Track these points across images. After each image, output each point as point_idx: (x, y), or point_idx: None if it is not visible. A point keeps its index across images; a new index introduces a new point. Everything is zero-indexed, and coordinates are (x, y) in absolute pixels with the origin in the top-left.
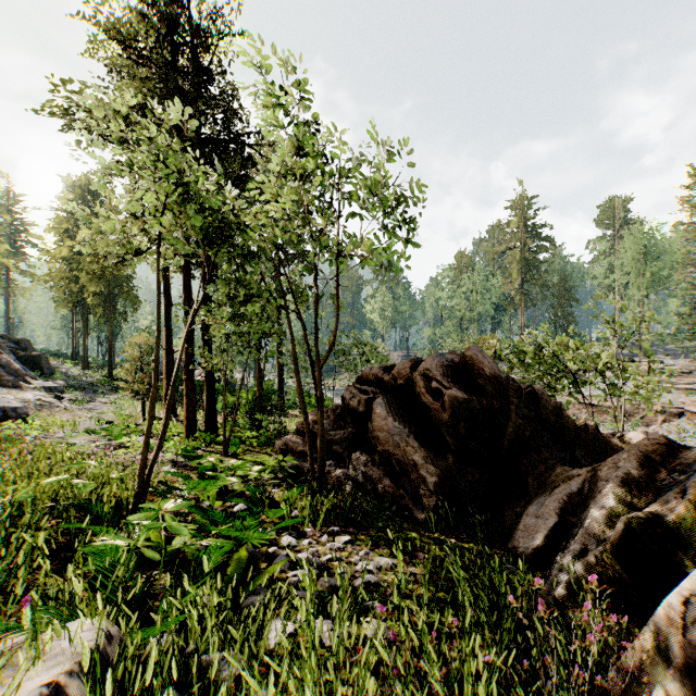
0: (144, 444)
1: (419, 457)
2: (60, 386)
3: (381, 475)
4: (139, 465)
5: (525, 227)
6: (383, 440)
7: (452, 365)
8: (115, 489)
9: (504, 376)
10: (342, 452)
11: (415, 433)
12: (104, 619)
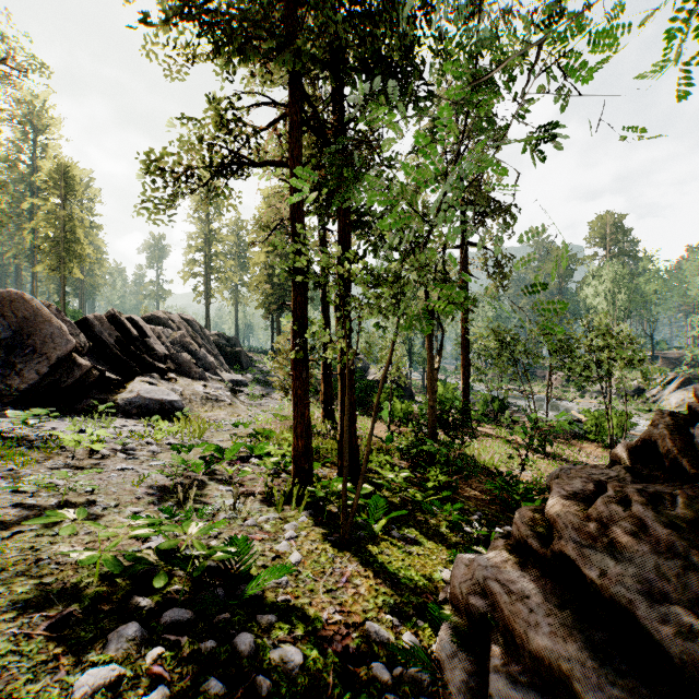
0: None
1: None
2: (244, 380)
3: None
4: None
5: None
6: None
7: None
8: None
9: None
10: None
11: None
12: None
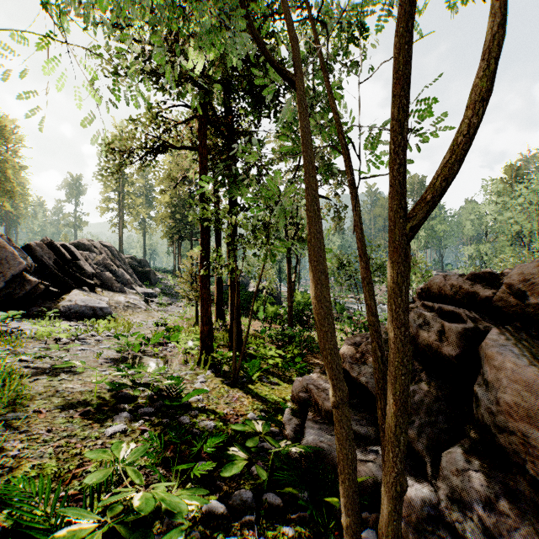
0: None
1: None
2: (154, 292)
3: None
4: None
5: None
6: None
7: None
8: None
9: None
10: (412, 438)
11: None
12: None
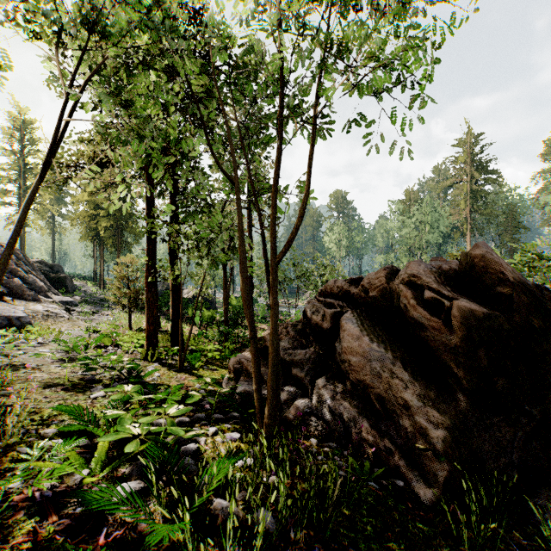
0: None
1: (412, 395)
2: (74, 301)
3: (354, 414)
4: None
5: (472, 162)
6: (356, 367)
7: (442, 273)
8: None
9: (530, 284)
10: (302, 377)
11: (402, 359)
12: None
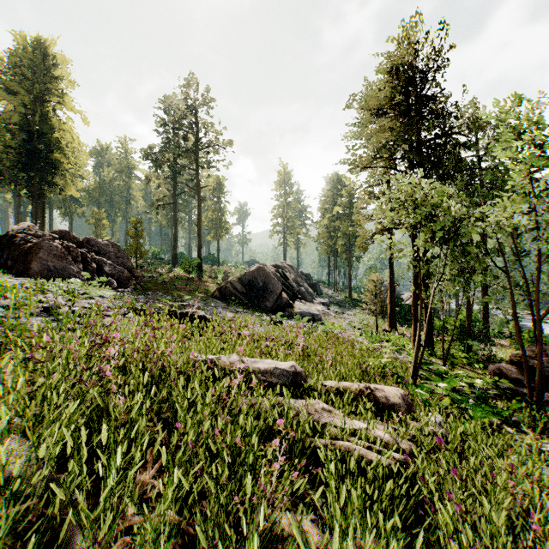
0: (416, 351)
1: None
2: (327, 302)
3: None
4: (414, 362)
5: None
6: None
7: None
8: (409, 371)
9: None
10: None
11: None
12: (444, 413)
